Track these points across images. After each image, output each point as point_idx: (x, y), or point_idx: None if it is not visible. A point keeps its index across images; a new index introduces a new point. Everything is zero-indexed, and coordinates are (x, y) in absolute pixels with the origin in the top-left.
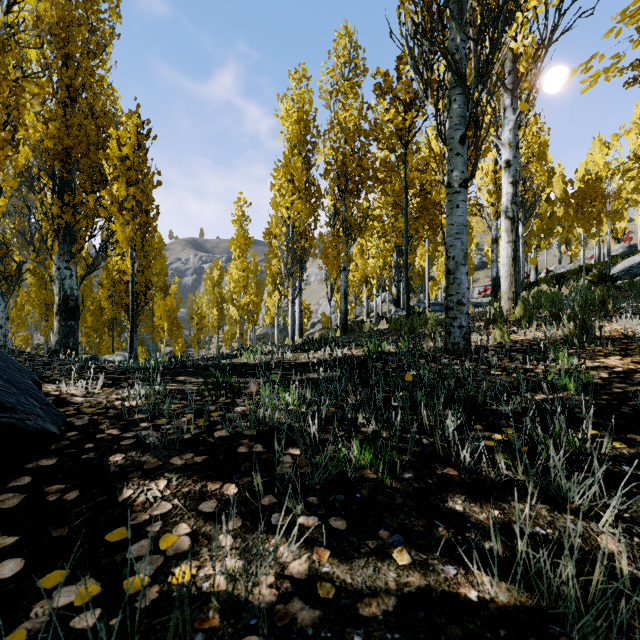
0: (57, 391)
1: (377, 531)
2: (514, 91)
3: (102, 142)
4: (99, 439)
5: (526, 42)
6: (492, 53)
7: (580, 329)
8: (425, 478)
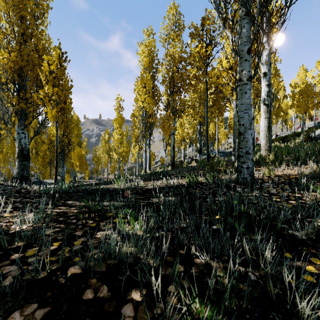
0: None
1: None
2: (268, 33)
3: (41, 64)
4: None
5: (277, 4)
6: None
7: None
8: None
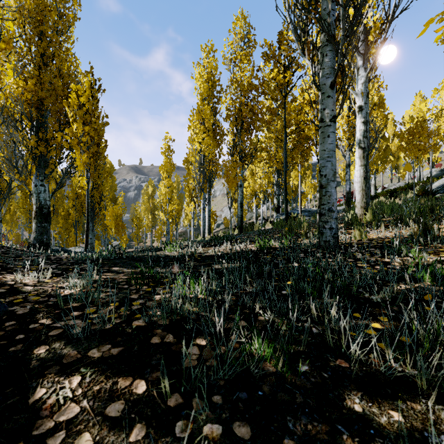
0: (13, 281)
1: (282, 441)
2: (365, 55)
3: (67, 95)
4: (31, 329)
5: (375, 18)
6: (356, 17)
7: (422, 230)
8: (320, 371)
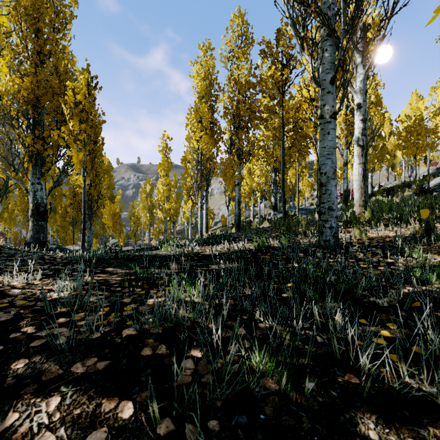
0: (1, 283)
1: None
2: (364, 52)
3: (63, 92)
4: (11, 339)
5: (374, 14)
6: (357, 10)
7: (424, 229)
8: (328, 388)
